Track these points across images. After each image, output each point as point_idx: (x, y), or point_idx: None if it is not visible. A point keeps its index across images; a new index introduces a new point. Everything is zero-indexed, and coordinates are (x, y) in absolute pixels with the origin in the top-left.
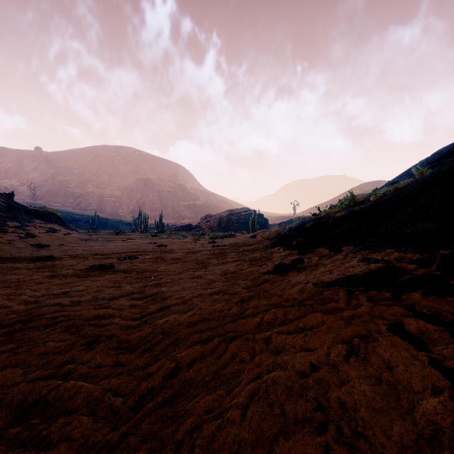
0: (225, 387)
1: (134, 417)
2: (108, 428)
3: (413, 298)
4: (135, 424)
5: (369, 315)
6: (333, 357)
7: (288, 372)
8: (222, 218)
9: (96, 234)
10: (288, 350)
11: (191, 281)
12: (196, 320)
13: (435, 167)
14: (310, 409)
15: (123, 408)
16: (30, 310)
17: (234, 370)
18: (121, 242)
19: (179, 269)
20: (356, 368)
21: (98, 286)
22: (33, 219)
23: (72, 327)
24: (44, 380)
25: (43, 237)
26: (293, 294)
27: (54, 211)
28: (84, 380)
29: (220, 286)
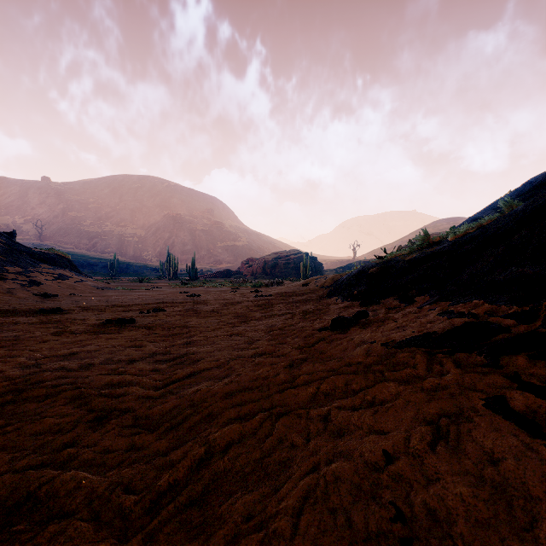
0: (270, 483)
1: (149, 523)
2: (114, 540)
3: (516, 363)
4: (149, 535)
5: (459, 386)
6: (414, 443)
7: (354, 464)
8: (267, 263)
9: (116, 281)
10: (353, 432)
11: (228, 339)
12: (234, 389)
13: (527, 200)
14: (386, 519)
15: (135, 510)
16: (27, 376)
17: (282, 459)
18: (145, 292)
19: (215, 325)
20: (447, 460)
21: (113, 346)
22: (39, 263)
23: (78, 398)
24: (36, 469)
25: (50, 286)
26: (356, 357)
27: (64, 254)
28: (88, 469)
29: (265, 346)
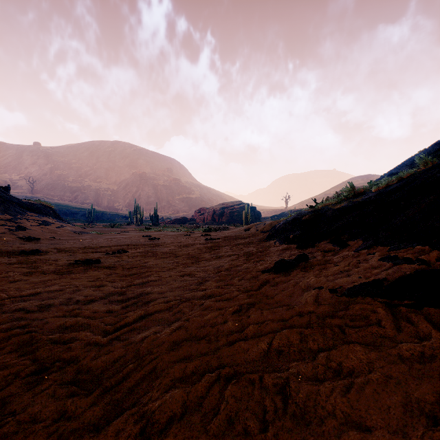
0: None
1: None
2: None
3: None
4: None
5: None
6: None
7: None
8: (216, 211)
9: (92, 227)
10: (323, 421)
11: (180, 279)
12: (182, 337)
13: (437, 157)
14: None
15: None
16: None
17: None
18: (114, 235)
19: (169, 265)
20: None
21: (76, 286)
22: (26, 212)
23: (27, 344)
24: None
25: (35, 230)
26: (307, 306)
27: (48, 204)
28: None
29: (213, 287)
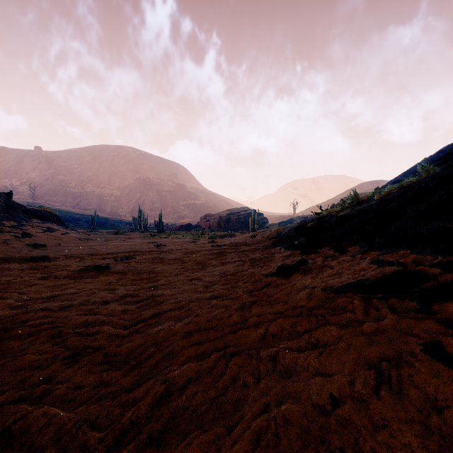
0: (224, 422)
1: None
2: None
3: (448, 310)
4: None
5: (396, 330)
6: (359, 388)
7: (302, 406)
8: (222, 218)
9: (95, 233)
10: (300, 374)
11: (188, 283)
12: (193, 329)
13: (440, 165)
14: None
15: (98, 448)
16: (14, 316)
17: (235, 398)
18: (120, 242)
19: (177, 270)
20: (392, 406)
21: (90, 289)
22: (31, 218)
23: (57, 336)
24: (13, 405)
25: (40, 237)
26: (300, 301)
27: (52, 211)
28: (60, 405)
29: (220, 290)
